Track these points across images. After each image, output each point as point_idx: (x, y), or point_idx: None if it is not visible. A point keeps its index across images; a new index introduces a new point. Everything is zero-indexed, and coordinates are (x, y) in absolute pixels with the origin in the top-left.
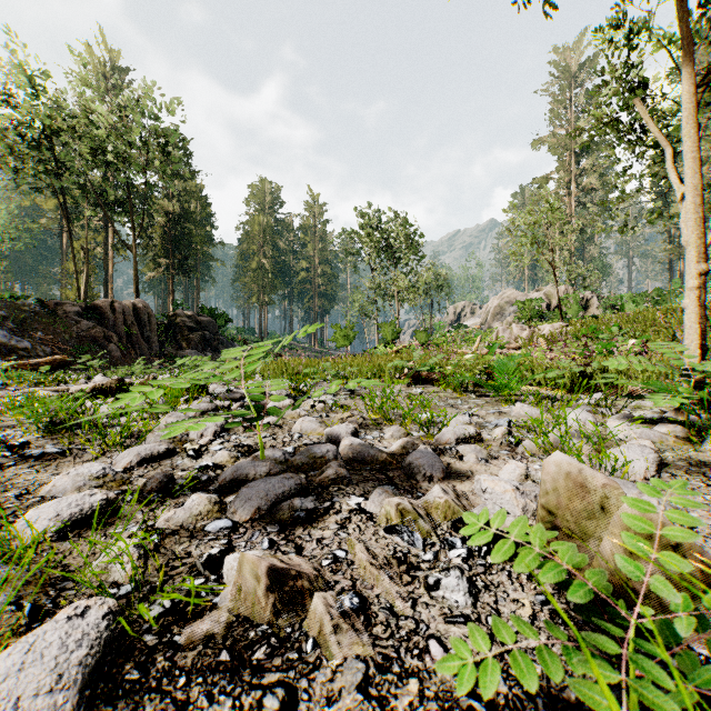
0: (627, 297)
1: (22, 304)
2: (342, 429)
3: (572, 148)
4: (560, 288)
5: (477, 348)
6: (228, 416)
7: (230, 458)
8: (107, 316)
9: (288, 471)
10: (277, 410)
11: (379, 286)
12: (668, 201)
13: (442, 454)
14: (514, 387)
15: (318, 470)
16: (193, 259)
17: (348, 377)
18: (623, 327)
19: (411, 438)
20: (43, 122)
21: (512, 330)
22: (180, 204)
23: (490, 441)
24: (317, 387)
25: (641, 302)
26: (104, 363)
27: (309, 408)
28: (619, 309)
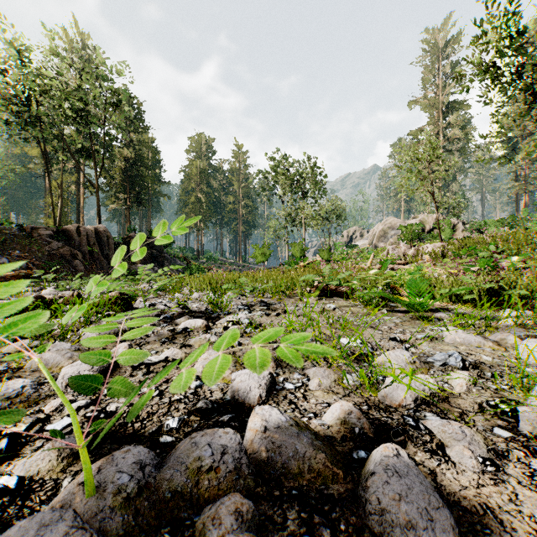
0: (490, 222)
1: (4, 229)
2: (253, 380)
3: (440, 107)
4: (432, 216)
5: (370, 263)
6: (123, 346)
7: (59, 460)
8: (73, 238)
9: (133, 531)
10: (132, 385)
11: (289, 214)
12: (515, 148)
13: (410, 442)
14: (426, 303)
15: (200, 508)
16: (145, 194)
17: (264, 289)
18: (500, 246)
19: (345, 389)
20: (25, 86)
21: (400, 249)
22: (135, 152)
23: (456, 398)
24: (236, 300)
25: (499, 227)
26: (70, 276)
27: (222, 330)
28: (483, 232)
